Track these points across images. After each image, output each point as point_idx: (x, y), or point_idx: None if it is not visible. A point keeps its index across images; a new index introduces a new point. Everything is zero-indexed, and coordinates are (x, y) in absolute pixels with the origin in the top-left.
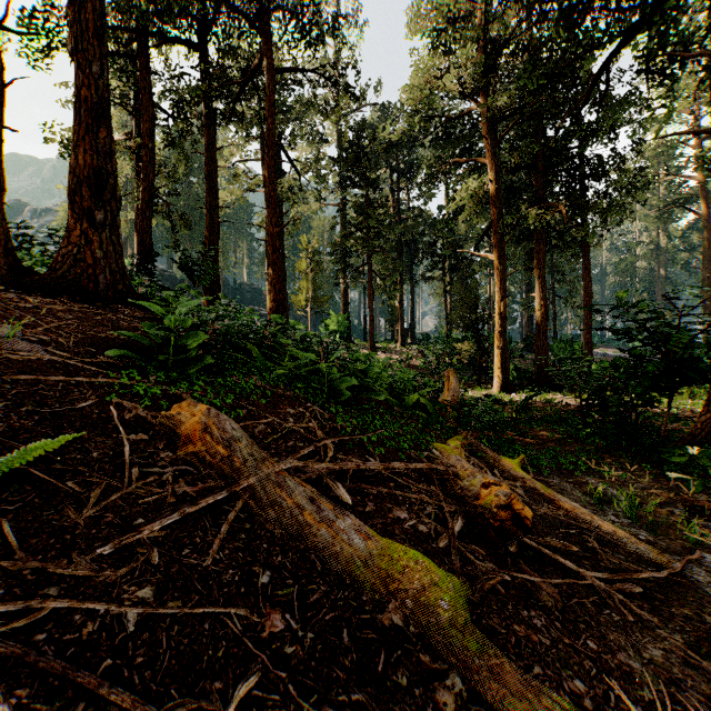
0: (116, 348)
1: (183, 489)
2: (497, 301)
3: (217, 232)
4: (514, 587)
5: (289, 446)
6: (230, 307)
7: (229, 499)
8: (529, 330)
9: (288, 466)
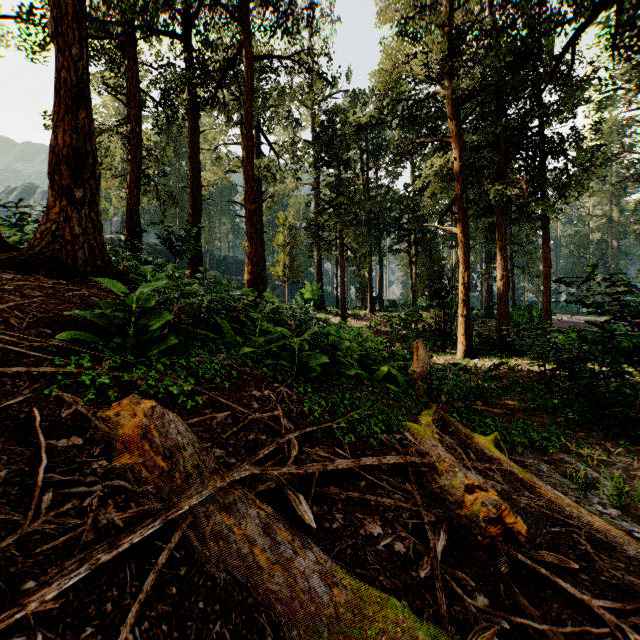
0: (75, 328)
1: (109, 517)
2: (460, 272)
3: (199, 209)
4: (513, 632)
5: (250, 440)
6: (206, 280)
7: (165, 528)
8: (489, 298)
9: (242, 474)
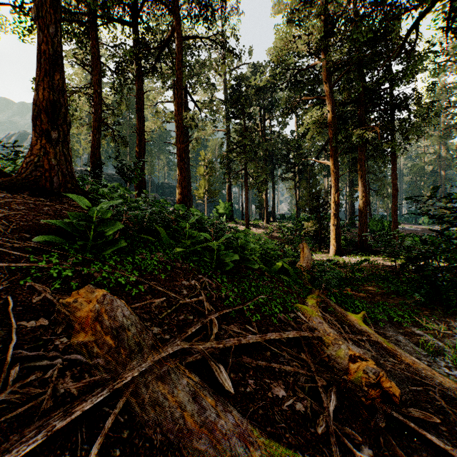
0: (48, 233)
1: (66, 386)
2: (332, 193)
3: (143, 148)
4: None
5: (180, 319)
6: (148, 199)
7: (112, 395)
8: (352, 212)
9: (175, 349)
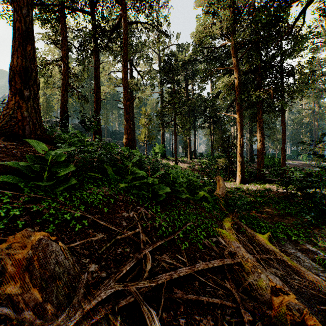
0: (10, 173)
1: None
2: (238, 138)
3: (99, 105)
4: None
5: (118, 253)
6: (100, 142)
7: None
8: (251, 151)
9: (108, 293)
